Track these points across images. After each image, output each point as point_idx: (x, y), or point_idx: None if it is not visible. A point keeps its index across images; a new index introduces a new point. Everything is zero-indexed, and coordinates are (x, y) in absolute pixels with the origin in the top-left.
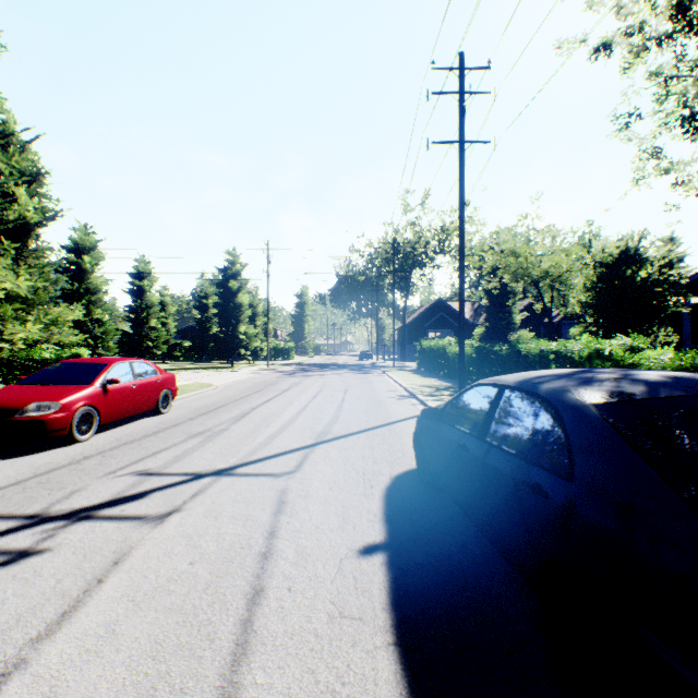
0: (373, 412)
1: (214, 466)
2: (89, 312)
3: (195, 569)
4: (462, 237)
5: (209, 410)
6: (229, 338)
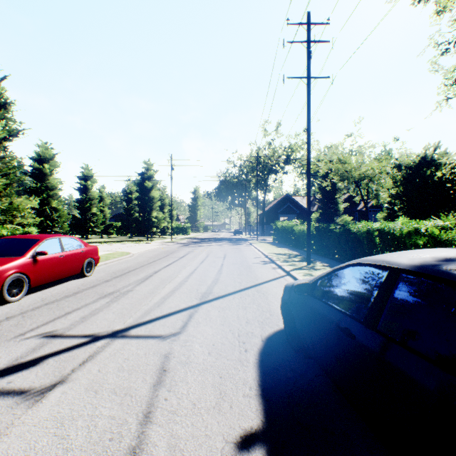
0: (244, 275)
1: (111, 327)
2: (49, 202)
3: None
4: (309, 146)
5: (123, 273)
6: (145, 220)
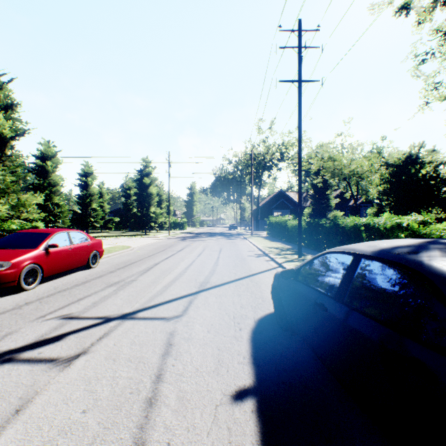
0: (239, 267)
1: (121, 310)
2: (51, 198)
3: (86, 419)
4: (300, 146)
5: (125, 265)
6: (144, 216)
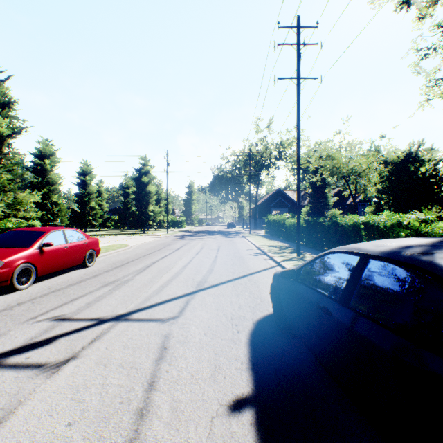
0: (237, 266)
1: (115, 311)
2: (49, 197)
3: (71, 433)
4: (299, 143)
5: (122, 264)
6: (142, 214)
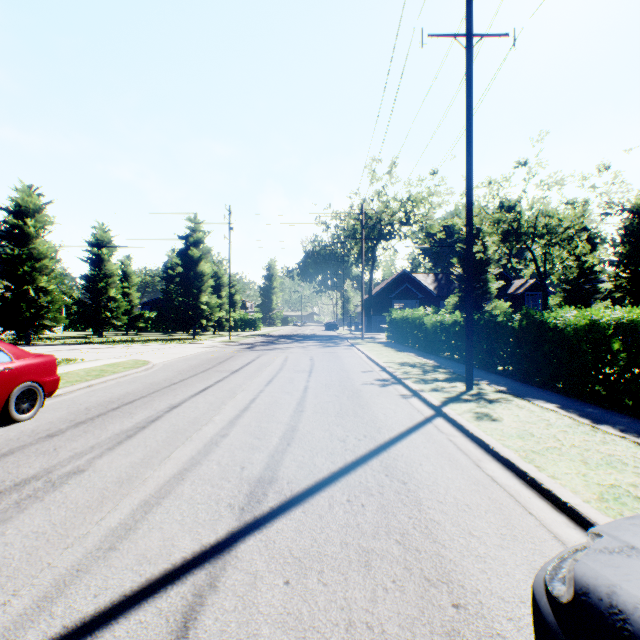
0: (350, 416)
1: None
2: (34, 280)
3: None
4: (471, 164)
5: (102, 412)
6: (190, 309)
